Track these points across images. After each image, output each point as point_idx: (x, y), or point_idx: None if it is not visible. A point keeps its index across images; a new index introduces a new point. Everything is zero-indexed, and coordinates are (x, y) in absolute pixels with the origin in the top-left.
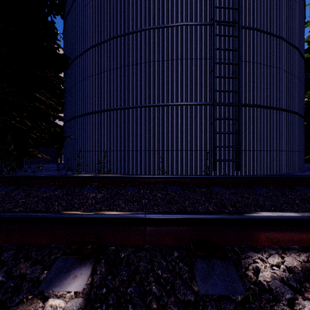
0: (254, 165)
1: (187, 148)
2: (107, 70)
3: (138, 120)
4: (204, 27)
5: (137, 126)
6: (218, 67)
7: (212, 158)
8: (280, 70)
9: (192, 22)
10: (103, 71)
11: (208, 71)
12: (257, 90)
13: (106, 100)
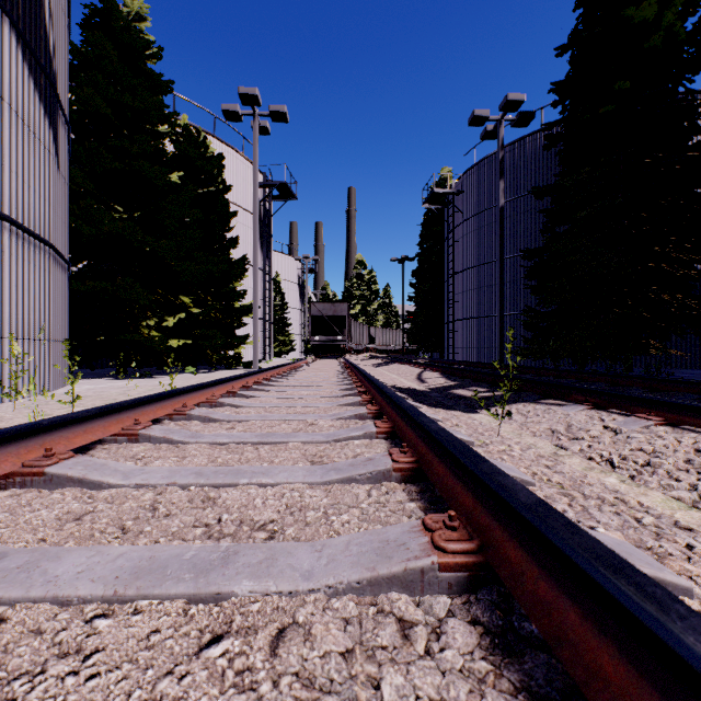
0: None
1: None
2: None
3: None
4: None
5: None
6: None
7: None
8: None
9: None
10: None
11: None
12: None
13: None
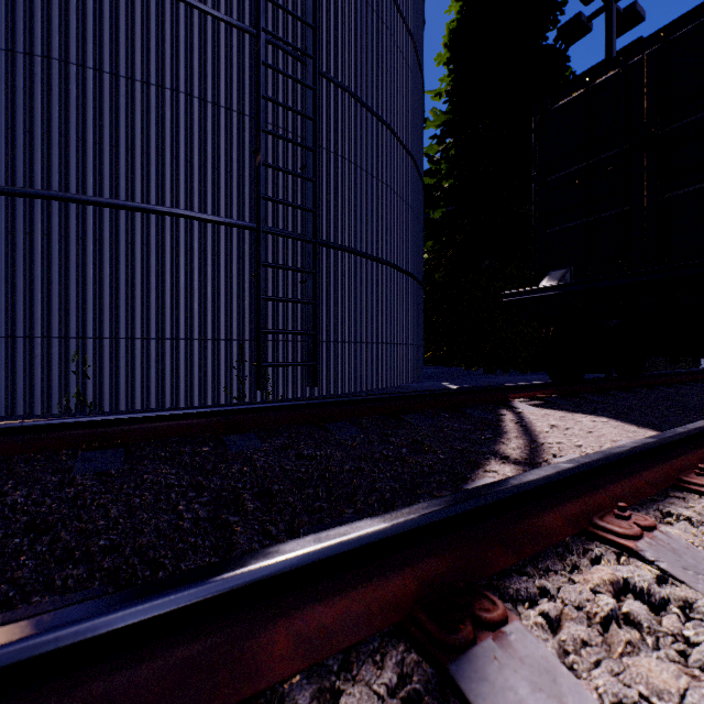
0: (344, 374)
1: (191, 333)
2: None
3: (18, 238)
4: (237, 33)
5: (16, 255)
6: (271, 144)
7: (257, 359)
8: (388, 190)
9: (205, 3)
10: None
11: (247, 145)
12: (350, 217)
13: None
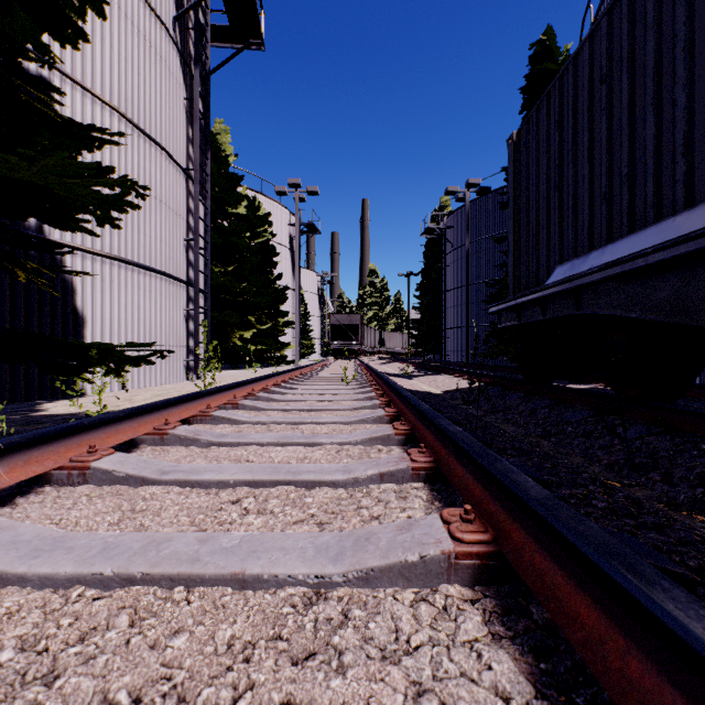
0: None
1: None
2: None
3: None
4: None
5: None
6: None
7: None
8: None
9: None
10: None
11: None
12: None
13: None
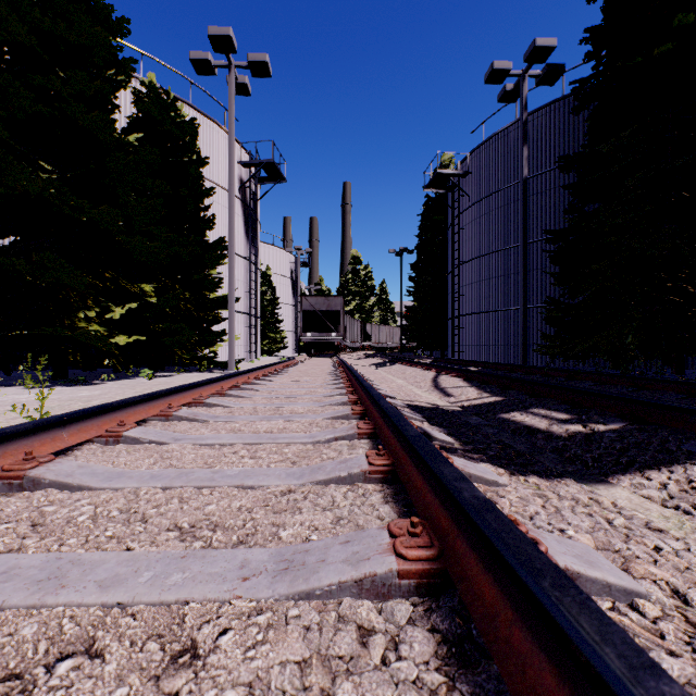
0: None
1: None
2: None
3: None
4: None
5: None
6: None
7: None
8: None
9: None
10: None
11: None
12: None
13: None
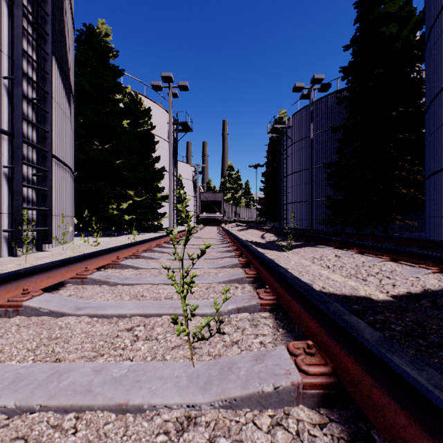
0: None
1: None
2: (442, 123)
3: None
4: None
5: None
6: None
7: None
8: None
9: None
10: (440, 125)
11: None
12: None
13: (442, 158)
